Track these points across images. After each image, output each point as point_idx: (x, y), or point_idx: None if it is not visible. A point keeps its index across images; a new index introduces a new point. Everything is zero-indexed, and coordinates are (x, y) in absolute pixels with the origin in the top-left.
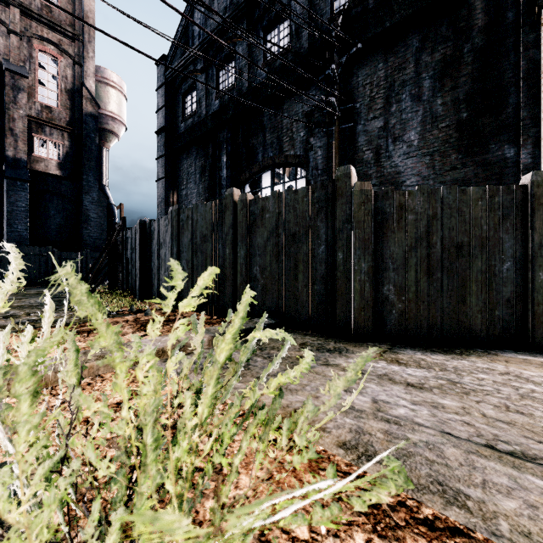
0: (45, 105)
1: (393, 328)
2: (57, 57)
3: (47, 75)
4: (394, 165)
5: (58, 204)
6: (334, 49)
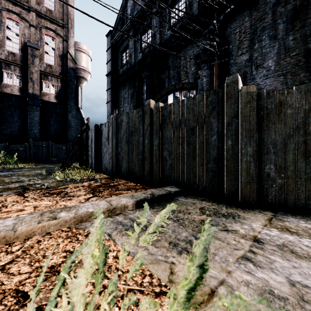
0: (48, 64)
1: (273, 198)
2: (54, 37)
3: (49, 48)
4: (256, 84)
5: (55, 118)
6: (215, 12)
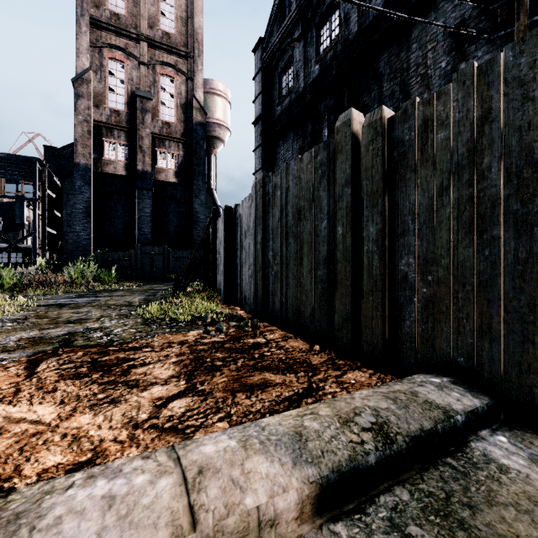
0: (165, 122)
1: None
2: (174, 77)
3: (167, 95)
4: None
5: (174, 208)
6: None
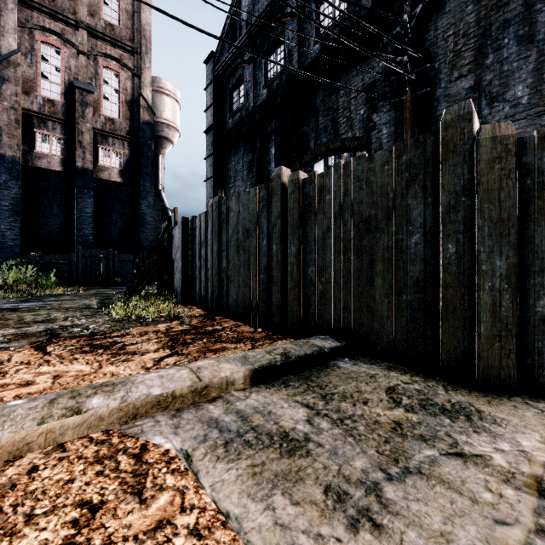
0: (108, 117)
1: None
2: (118, 71)
3: (110, 90)
4: None
5: (119, 209)
6: (405, 0)
